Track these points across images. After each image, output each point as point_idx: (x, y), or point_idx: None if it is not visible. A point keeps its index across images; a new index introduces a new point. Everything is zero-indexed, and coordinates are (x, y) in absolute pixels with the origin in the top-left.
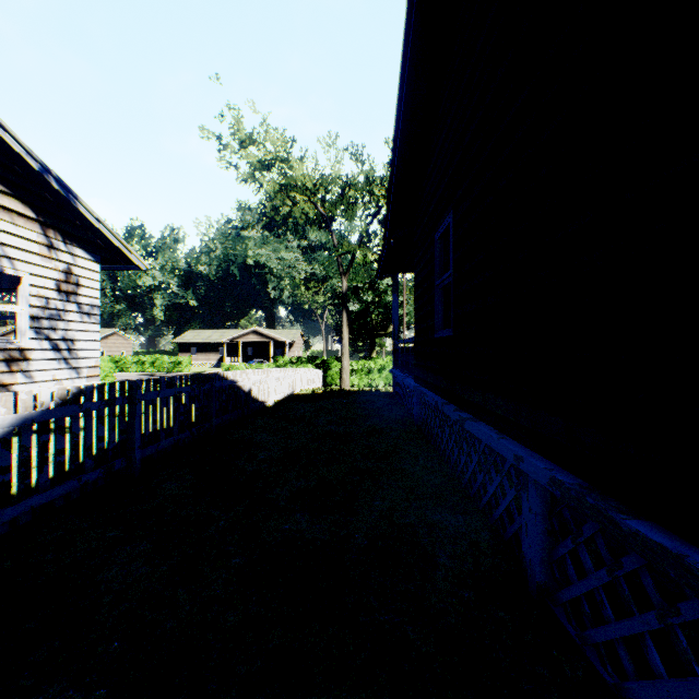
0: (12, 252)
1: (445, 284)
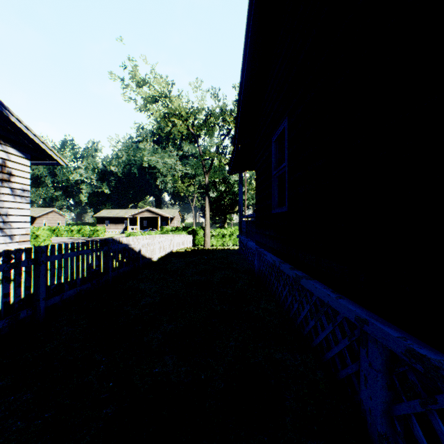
0: None
1: (280, 173)
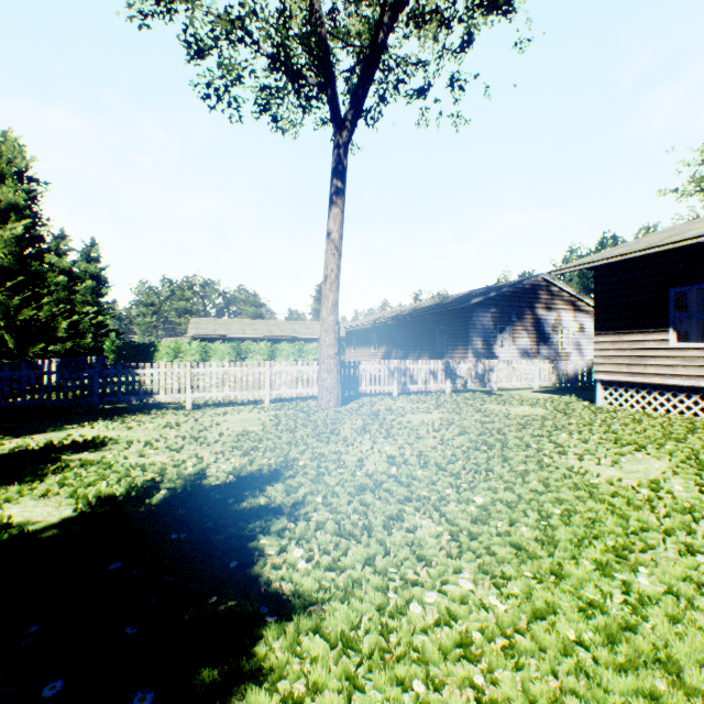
0: (566, 322)
1: None
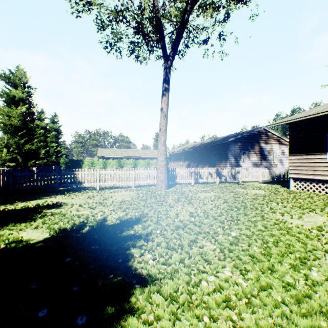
0: (275, 149)
1: None
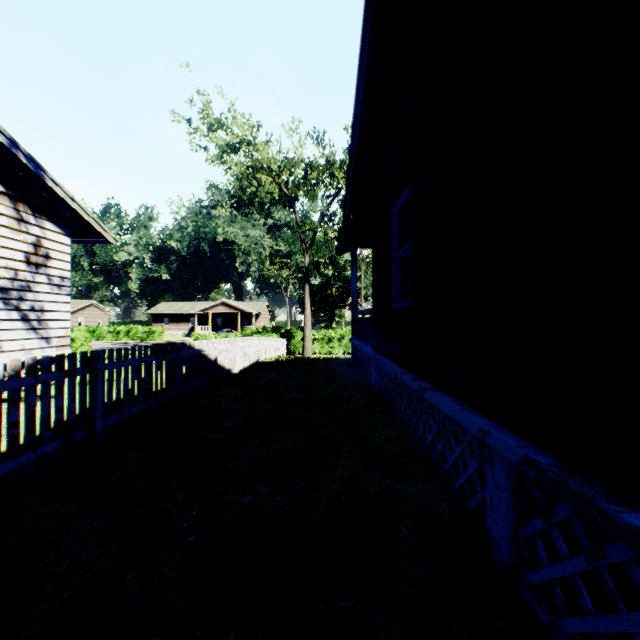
0: None
1: (403, 256)
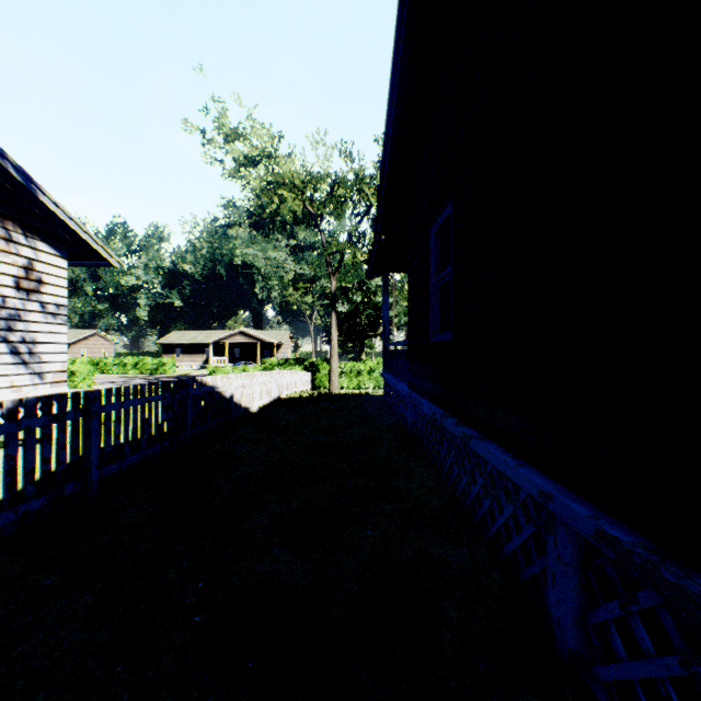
0: None
1: (442, 282)
